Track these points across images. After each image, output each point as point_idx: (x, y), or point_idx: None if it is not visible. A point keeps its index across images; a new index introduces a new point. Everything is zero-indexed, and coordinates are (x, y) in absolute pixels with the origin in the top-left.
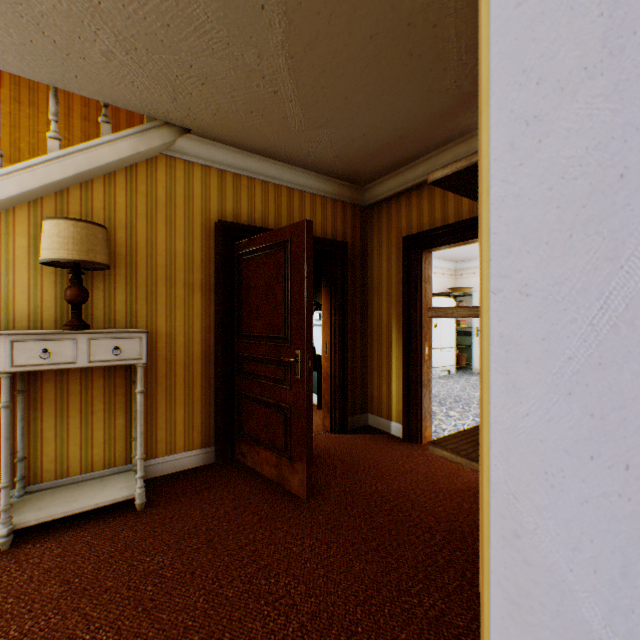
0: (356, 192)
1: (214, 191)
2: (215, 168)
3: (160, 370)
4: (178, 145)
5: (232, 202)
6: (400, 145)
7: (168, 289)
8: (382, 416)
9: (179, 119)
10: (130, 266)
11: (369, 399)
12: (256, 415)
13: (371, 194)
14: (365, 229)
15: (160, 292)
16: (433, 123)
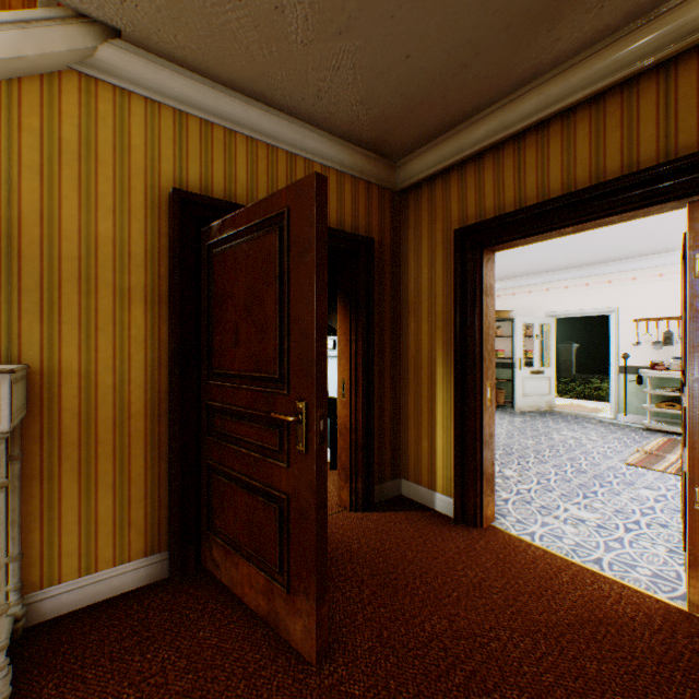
0: (385, 170)
1: (167, 143)
2: (169, 107)
3: (67, 434)
4: (101, 57)
5: (198, 164)
6: (459, 82)
7: (83, 297)
8: (422, 484)
9: (94, 0)
10: (7, 255)
11: (402, 459)
12: (234, 504)
13: (406, 173)
14: (397, 223)
15: (67, 302)
16: (519, 34)
